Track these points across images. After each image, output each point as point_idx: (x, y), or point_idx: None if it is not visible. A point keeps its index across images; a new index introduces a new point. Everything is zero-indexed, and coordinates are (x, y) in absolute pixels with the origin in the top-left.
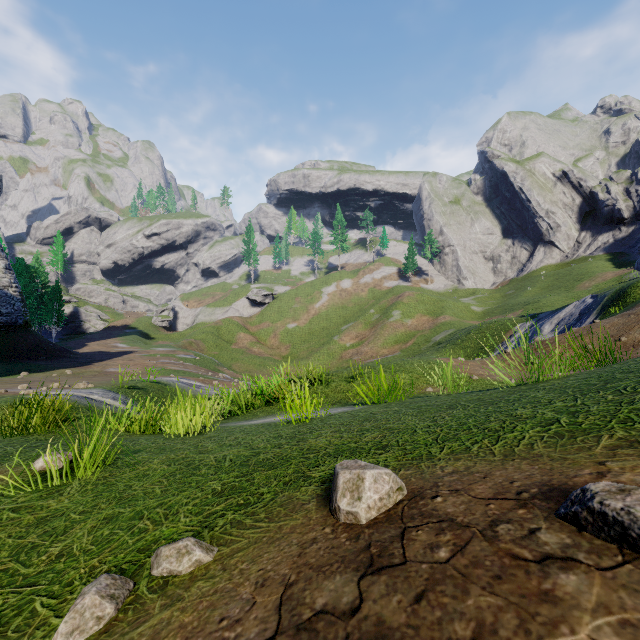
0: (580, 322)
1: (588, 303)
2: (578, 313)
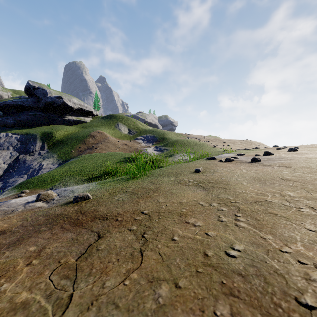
0: (31, 145)
1: (19, 137)
2: (17, 141)
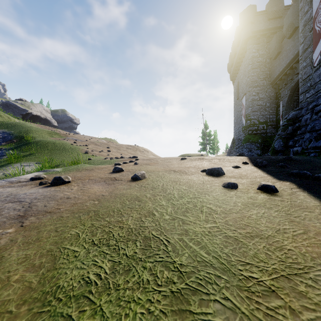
0: None
1: None
2: None
